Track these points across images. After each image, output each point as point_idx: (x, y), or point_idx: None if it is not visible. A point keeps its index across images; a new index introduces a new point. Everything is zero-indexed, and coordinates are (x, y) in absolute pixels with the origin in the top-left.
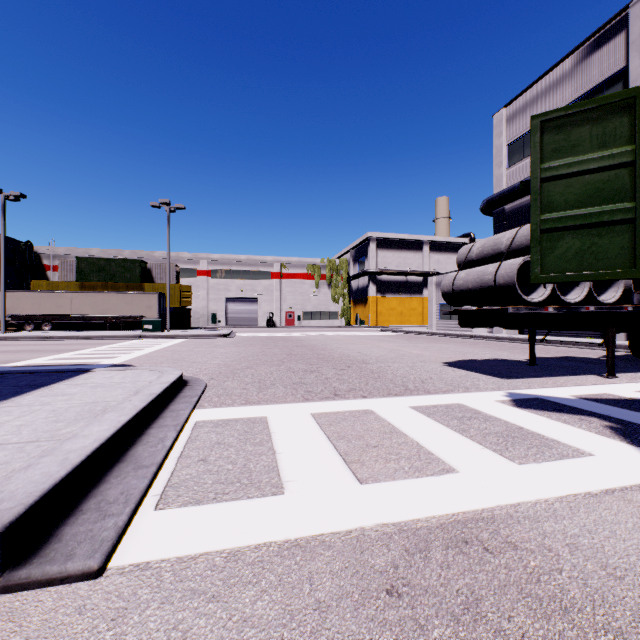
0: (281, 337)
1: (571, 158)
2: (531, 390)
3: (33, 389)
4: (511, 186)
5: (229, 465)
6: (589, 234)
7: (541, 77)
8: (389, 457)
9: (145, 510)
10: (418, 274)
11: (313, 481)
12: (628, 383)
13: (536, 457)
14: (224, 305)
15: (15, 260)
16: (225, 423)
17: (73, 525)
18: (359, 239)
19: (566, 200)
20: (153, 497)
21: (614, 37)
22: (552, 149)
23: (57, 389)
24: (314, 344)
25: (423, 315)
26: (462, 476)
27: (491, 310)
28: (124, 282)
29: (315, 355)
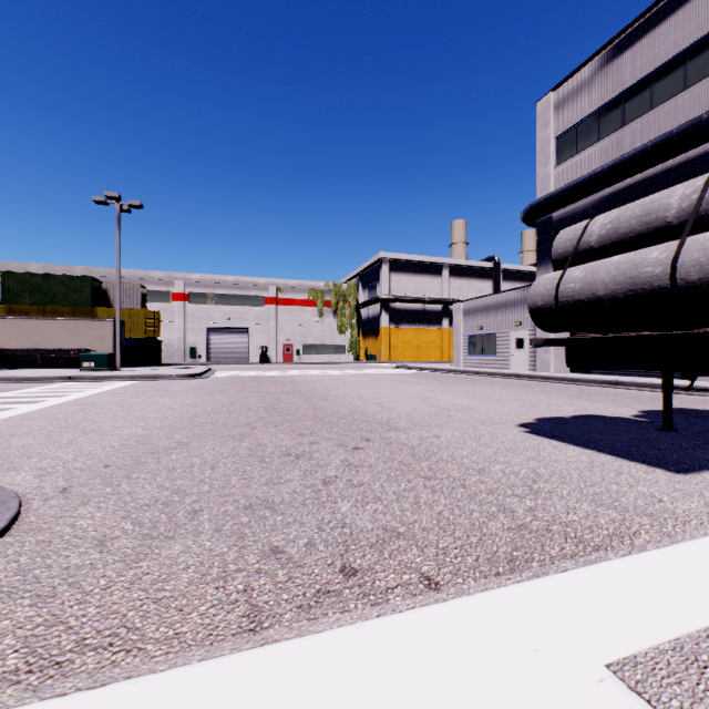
0: (271, 377)
1: None
2: None
3: None
4: (563, 187)
5: None
6: None
7: (601, 50)
8: None
9: None
10: (437, 302)
11: None
12: None
13: None
14: (206, 336)
15: None
16: None
17: None
18: (370, 260)
19: None
20: None
21: None
22: None
23: None
24: (313, 389)
25: (442, 349)
26: None
27: (618, 339)
28: (69, 306)
29: (311, 411)
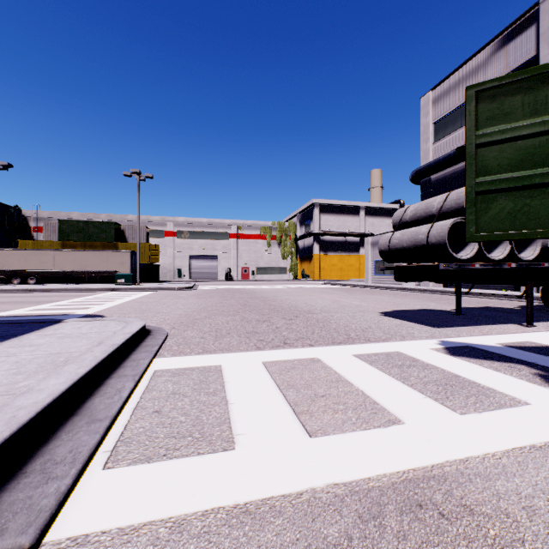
0: (237, 289)
1: (504, 125)
2: (461, 338)
3: (4, 340)
4: (436, 159)
5: (182, 417)
6: (521, 196)
7: (462, 64)
8: (337, 407)
9: (93, 469)
10: (355, 235)
11: (263, 434)
12: (546, 331)
13: (476, 406)
14: (188, 262)
15: (5, 222)
16: (182, 372)
17: (13, 491)
18: (305, 205)
19: (499, 164)
20: (103, 454)
21: (526, 30)
22: (486, 117)
23: (26, 340)
24: (266, 296)
25: (360, 270)
26: (408, 428)
27: (423, 266)
28: (100, 241)
29: (267, 306)
